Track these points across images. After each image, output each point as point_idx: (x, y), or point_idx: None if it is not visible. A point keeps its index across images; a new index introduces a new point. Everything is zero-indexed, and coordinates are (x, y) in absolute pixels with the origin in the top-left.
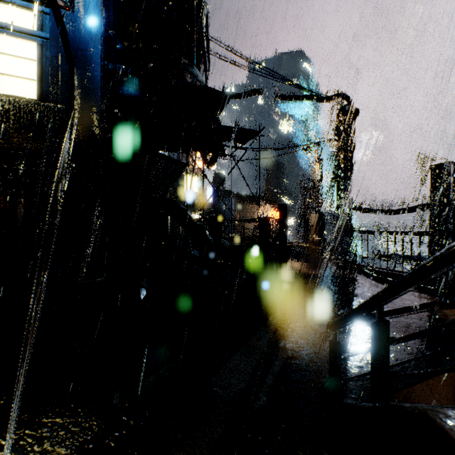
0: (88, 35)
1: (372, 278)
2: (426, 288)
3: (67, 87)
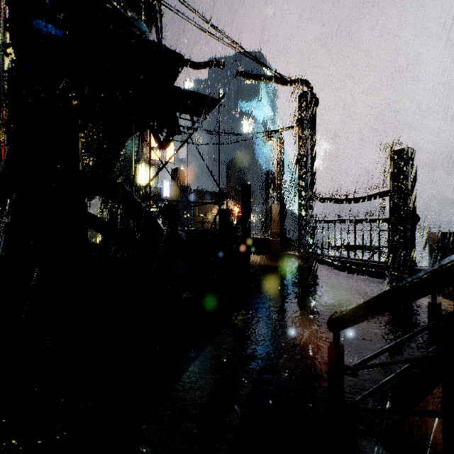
0: None
1: (336, 267)
2: (391, 275)
3: None
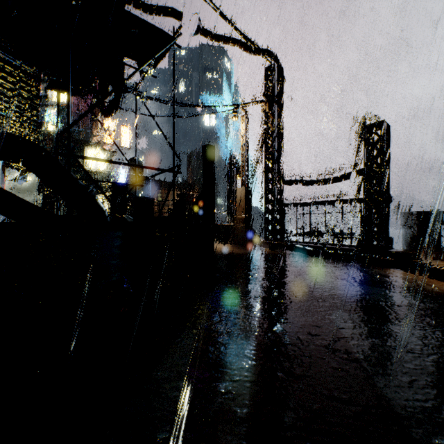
0: None
1: (309, 252)
2: (372, 258)
3: None
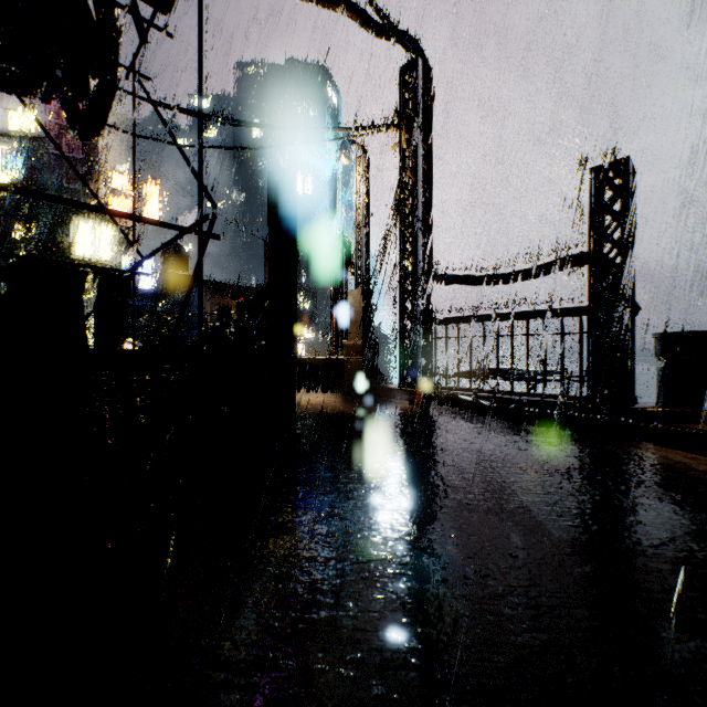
0: None
1: (490, 410)
2: (620, 423)
3: None
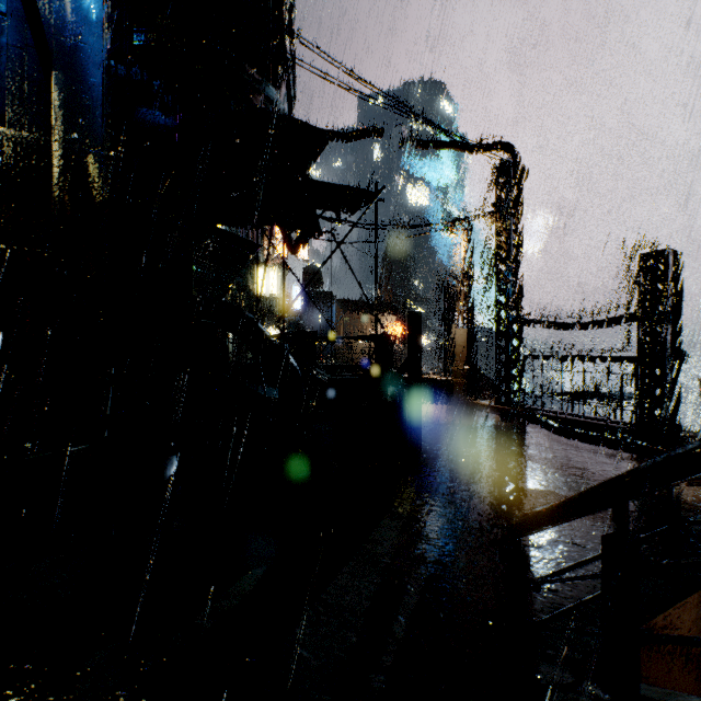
0: (79, 12)
1: (552, 429)
2: (636, 445)
3: (39, 101)
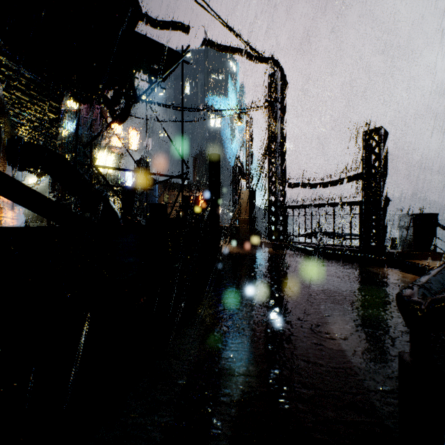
0: None
1: (310, 252)
2: (368, 258)
3: None
